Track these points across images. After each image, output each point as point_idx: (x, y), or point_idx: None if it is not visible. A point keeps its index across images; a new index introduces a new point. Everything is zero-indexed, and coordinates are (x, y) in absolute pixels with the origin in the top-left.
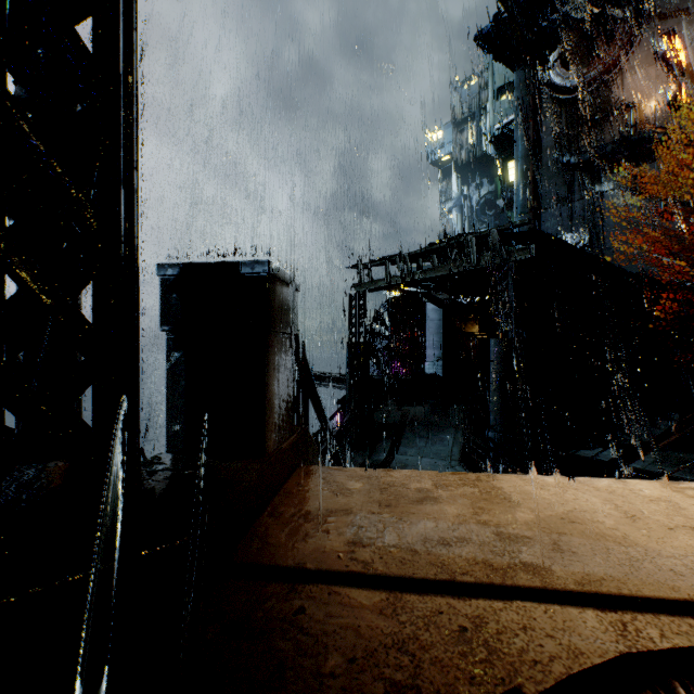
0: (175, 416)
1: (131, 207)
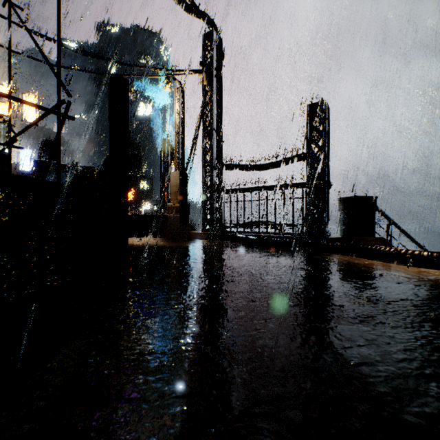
0: (341, 228)
1: (324, 196)
